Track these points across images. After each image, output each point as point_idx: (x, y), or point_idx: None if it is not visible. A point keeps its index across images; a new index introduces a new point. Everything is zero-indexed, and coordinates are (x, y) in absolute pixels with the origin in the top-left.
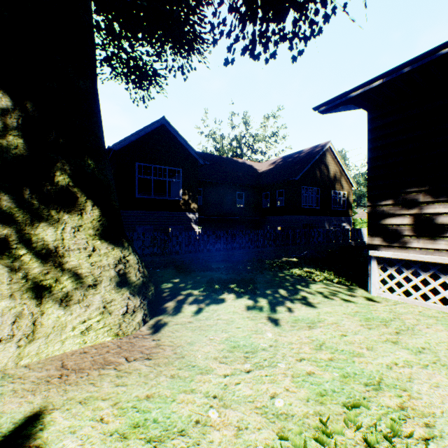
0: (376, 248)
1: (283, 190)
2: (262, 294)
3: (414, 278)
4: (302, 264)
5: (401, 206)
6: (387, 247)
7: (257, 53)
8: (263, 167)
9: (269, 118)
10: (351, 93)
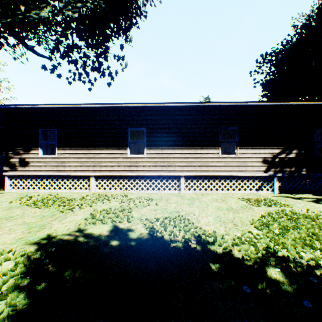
0: (8, 171)
1: None
2: None
3: (21, 181)
4: None
5: (16, 154)
6: (12, 171)
7: None
8: None
9: None
10: None
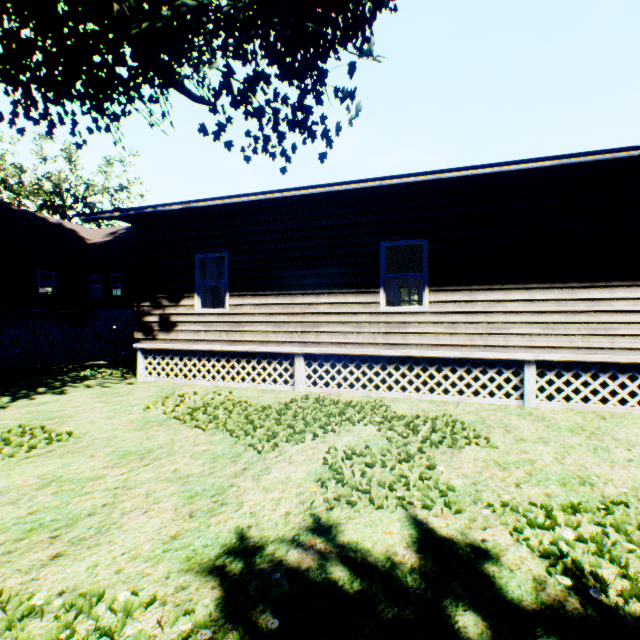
0: (141, 341)
1: (120, 274)
2: (12, 394)
3: (163, 362)
4: (106, 366)
5: (155, 308)
6: (147, 340)
7: (22, 128)
8: (97, 237)
9: (113, 163)
10: (103, 214)
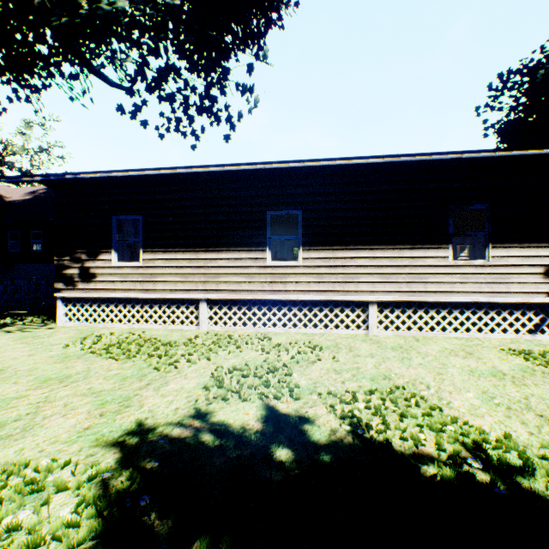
0: (62, 291)
1: (41, 231)
2: None
3: (83, 309)
4: (27, 314)
5: (75, 261)
6: (68, 290)
7: None
8: (16, 195)
9: (33, 126)
10: (24, 178)
